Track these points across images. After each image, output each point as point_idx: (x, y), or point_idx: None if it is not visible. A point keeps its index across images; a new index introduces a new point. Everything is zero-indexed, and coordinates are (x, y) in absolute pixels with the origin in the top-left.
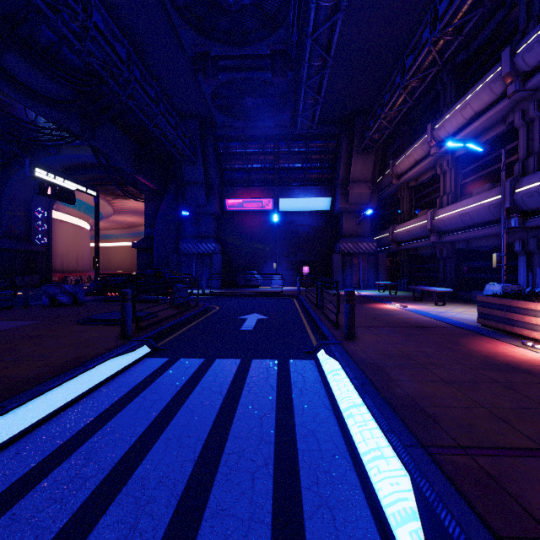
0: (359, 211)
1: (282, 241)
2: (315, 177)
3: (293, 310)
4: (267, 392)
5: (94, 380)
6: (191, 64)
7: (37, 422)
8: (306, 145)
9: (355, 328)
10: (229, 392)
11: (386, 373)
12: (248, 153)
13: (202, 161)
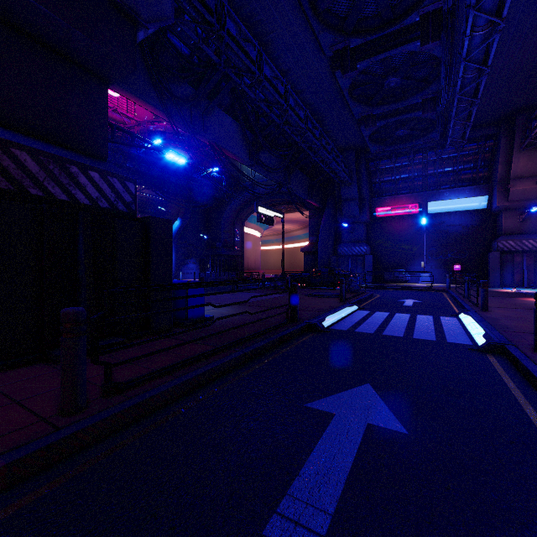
0: (522, 207)
1: (430, 241)
2: (467, 178)
3: (442, 299)
4: (428, 322)
5: (347, 312)
6: (354, 118)
7: (341, 318)
8: (457, 150)
9: (492, 308)
10: (409, 321)
11: (498, 320)
12: (396, 167)
13: (356, 182)
